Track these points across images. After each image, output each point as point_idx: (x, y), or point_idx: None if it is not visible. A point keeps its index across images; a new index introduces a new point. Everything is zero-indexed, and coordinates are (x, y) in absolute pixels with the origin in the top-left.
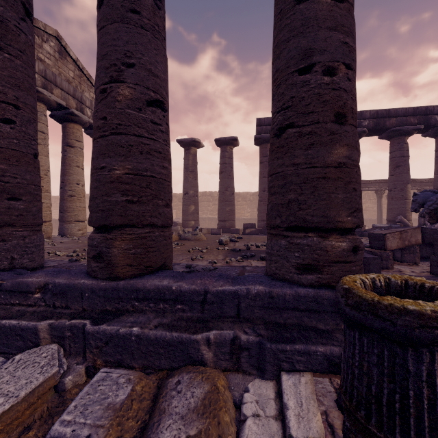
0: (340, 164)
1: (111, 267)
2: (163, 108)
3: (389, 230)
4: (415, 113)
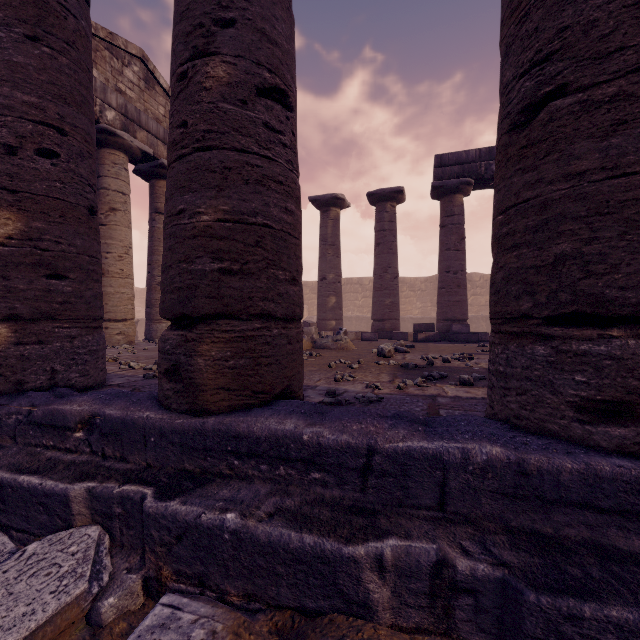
0: None
1: (194, 391)
2: (286, 105)
3: None
4: None
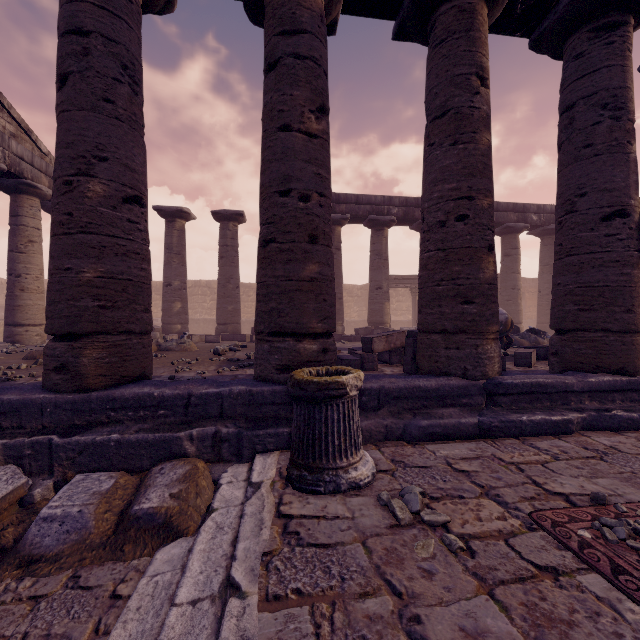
0: (312, 279)
1: (80, 378)
2: (141, 203)
3: (378, 334)
4: None
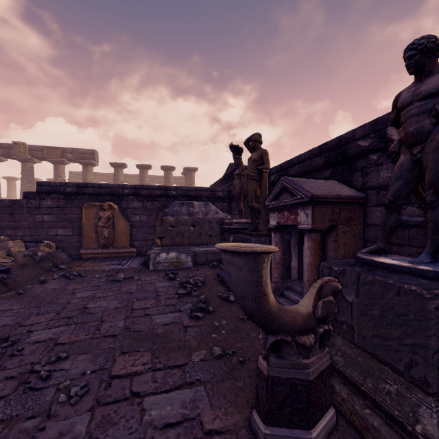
0: None
1: None
2: None
3: None
4: (136, 177)
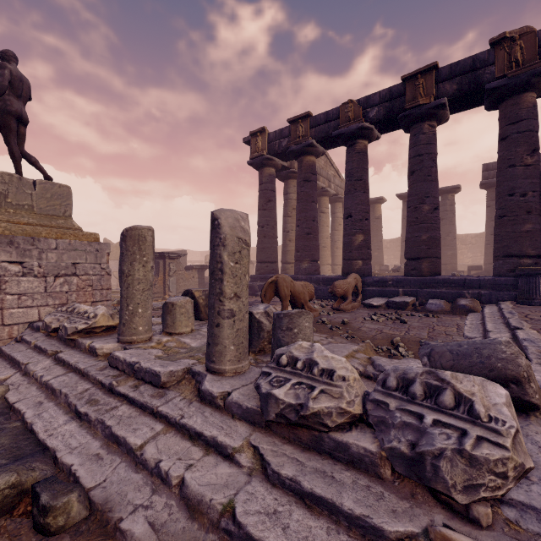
0: (528, 231)
1: (421, 272)
2: (437, 209)
3: None
4: None
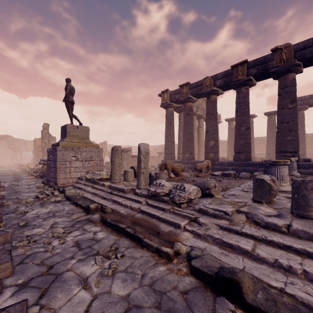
0: (289, 140)
1: (240, 159)
2: (249, 128)
3: None
4: None
